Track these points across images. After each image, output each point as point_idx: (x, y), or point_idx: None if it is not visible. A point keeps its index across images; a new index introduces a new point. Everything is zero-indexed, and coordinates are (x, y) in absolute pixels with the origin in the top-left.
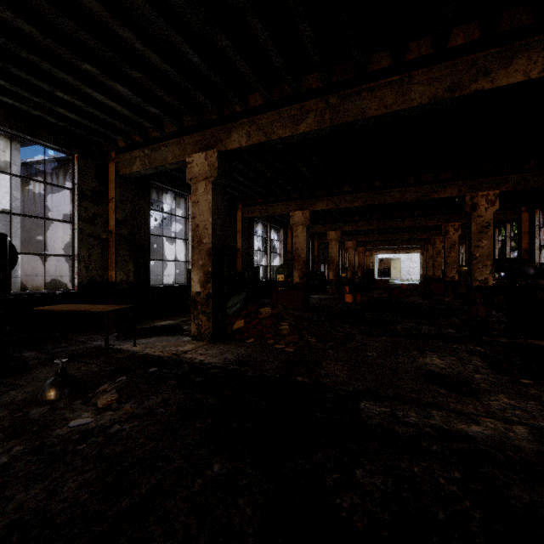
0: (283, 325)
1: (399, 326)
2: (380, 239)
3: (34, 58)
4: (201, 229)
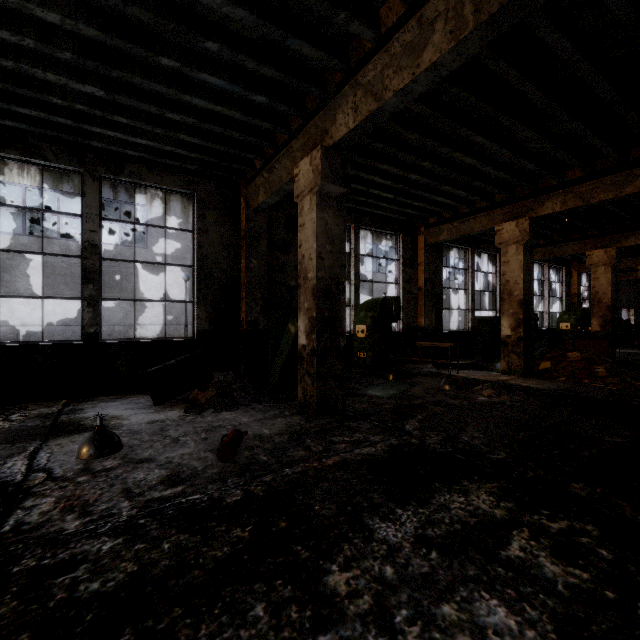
0: (598, 369)
1: None
2: None
3: (416, 191)
4: (511, 283)
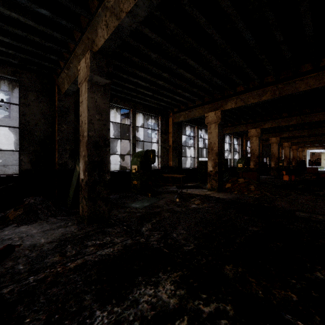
0: (251, 187)
1: (321, 192)
2: (310, 140)
3: (163, 91)
4: (212, 144)
